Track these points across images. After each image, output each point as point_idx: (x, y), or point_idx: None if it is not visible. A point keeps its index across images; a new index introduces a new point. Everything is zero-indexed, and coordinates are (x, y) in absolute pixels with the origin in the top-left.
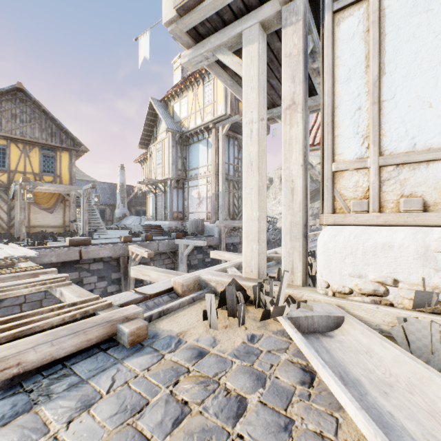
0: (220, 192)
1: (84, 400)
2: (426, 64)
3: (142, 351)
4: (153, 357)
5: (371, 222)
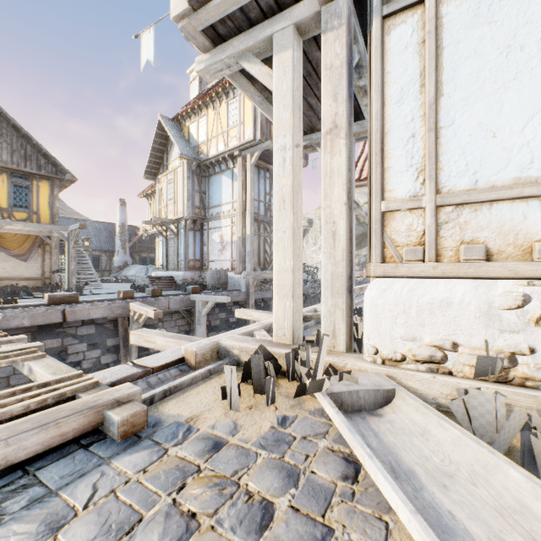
0: (248, 236)
1: (50, 520)
2: (489, 86)
3: (138, 445)
4: (152, 453)
5: (426, 274)
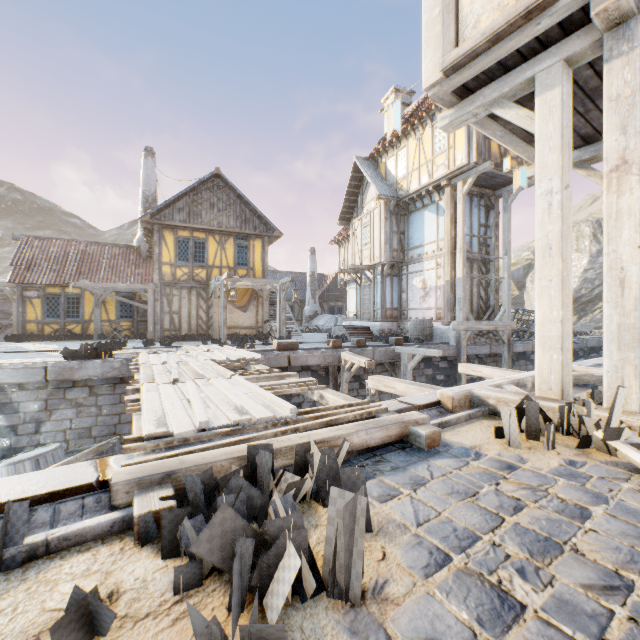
0: (459, 279)
1: (414, 479)
2: None
3: (441, 455)
4: (457, 461)
5: None
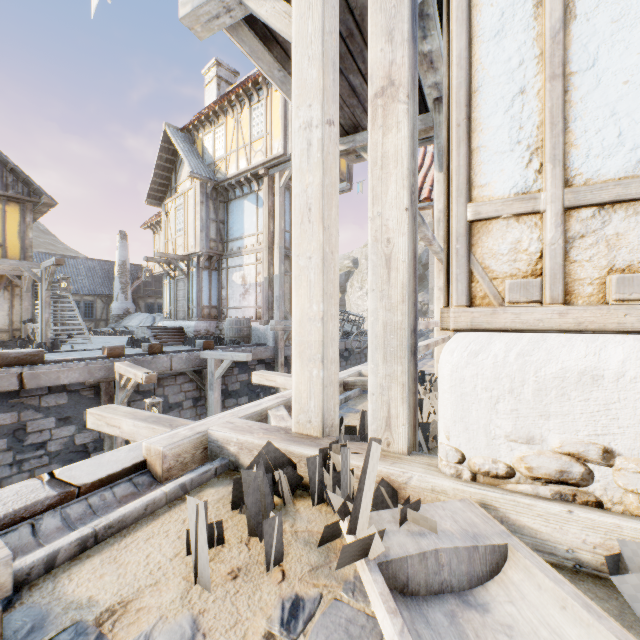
0: (277, 276)
1: None
2: None
3: None
4: None
5: (547, 325)
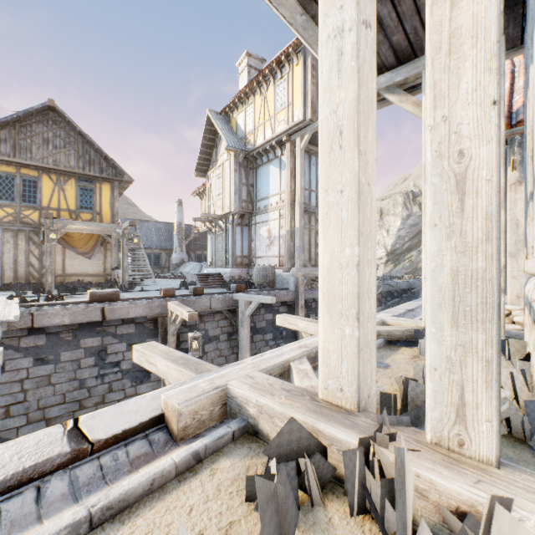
0: (297, 229)
1: None
2: None
3: None
4: None
5: None
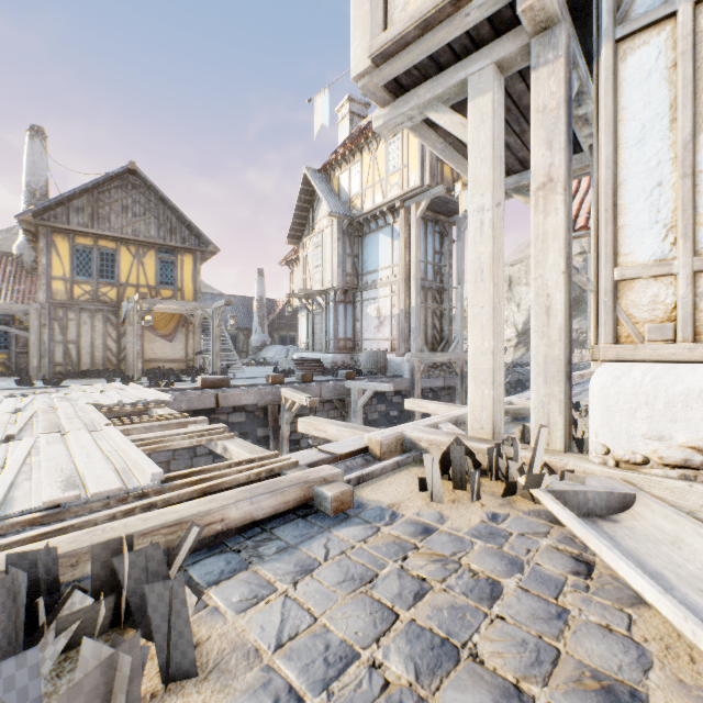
0: (413, 308)
1: (301, 564)
2: None
3: (349, 521)
4: (366, 528)
5: (679, 358)
